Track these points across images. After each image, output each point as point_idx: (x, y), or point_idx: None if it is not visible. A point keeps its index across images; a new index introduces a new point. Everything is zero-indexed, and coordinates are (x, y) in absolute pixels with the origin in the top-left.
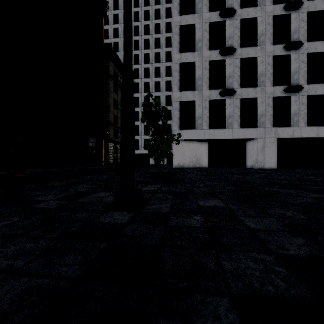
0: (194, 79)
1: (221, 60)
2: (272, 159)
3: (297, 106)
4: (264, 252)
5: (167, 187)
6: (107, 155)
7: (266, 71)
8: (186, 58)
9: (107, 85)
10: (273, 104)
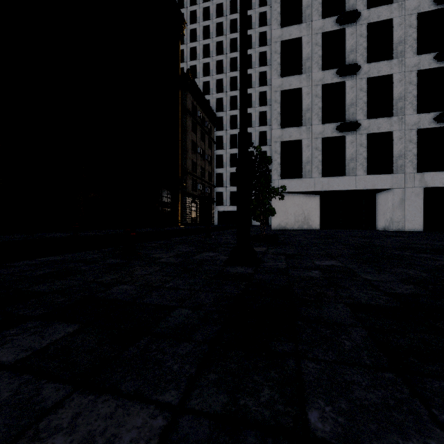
0: (301, 110)
1: (339, 83)
2: (415, 218)
3: None
4: (374, 290)
5: (275, 249)
6: (183, 213)
7: (406, 93)
8: (289, 84)
9: (184, 124)
10: (417, 139)
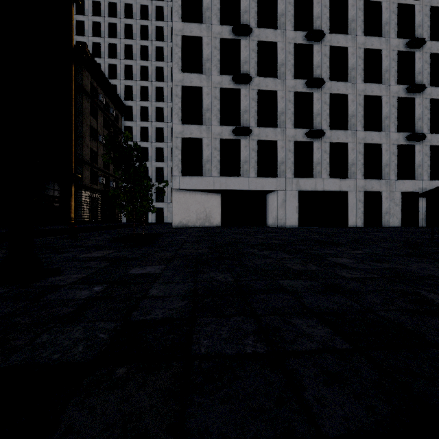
0: (201, 109)
1: (235, 89)
2: (293, 216)
3: (320, 154)
4: (115, 320)
5: (121, 253)
6: (78, 209)
7: (286, 109)
8: (190, 80)
9: (79, 105)
10: (294, 149)
